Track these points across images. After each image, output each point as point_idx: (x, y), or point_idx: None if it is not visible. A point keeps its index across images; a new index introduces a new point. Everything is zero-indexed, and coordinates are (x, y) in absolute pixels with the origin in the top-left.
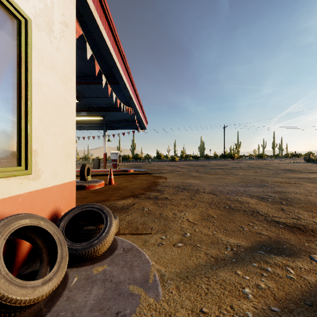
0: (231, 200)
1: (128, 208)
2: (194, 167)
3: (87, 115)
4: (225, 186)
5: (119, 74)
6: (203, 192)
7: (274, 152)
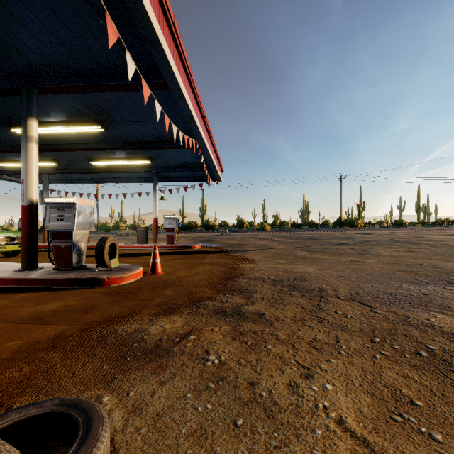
0: (418, 327)
1: (169, 351)
2: (298, 241)
3: (126, 158)
4: (374, 282)
5: (165, 61)
6: (336, 298)
7: (419, 217)
